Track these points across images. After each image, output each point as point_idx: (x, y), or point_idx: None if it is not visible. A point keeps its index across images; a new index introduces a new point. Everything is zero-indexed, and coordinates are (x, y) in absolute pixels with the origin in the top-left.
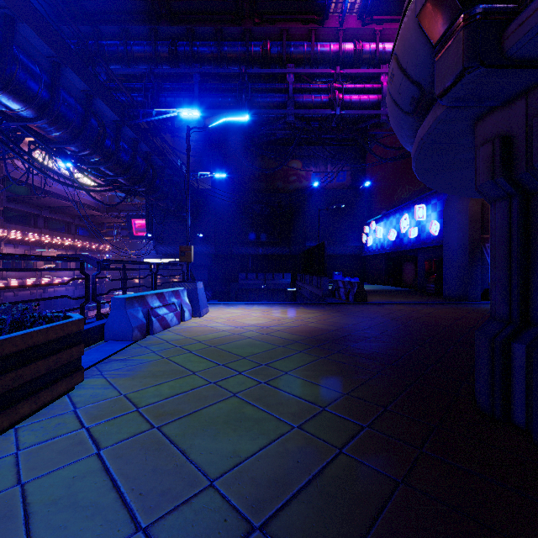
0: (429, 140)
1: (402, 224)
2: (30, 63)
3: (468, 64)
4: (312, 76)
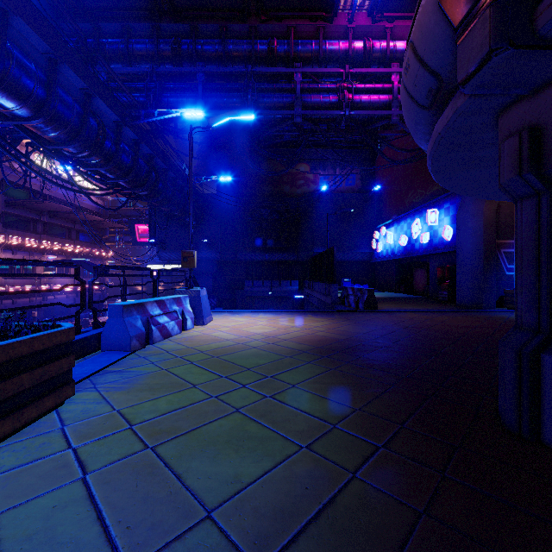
0: (448, 135)
1: (413, 229)
2: (25, 59)
3: (496, 45)
4: (320, 75)
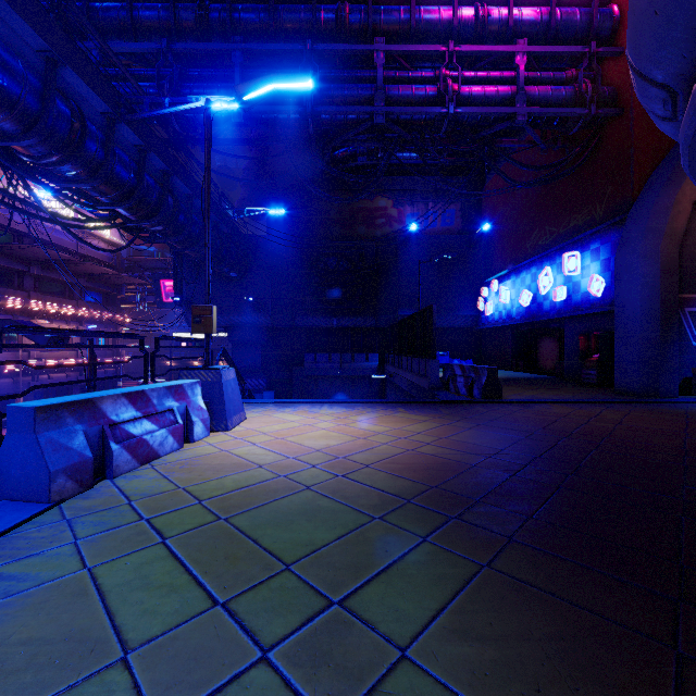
0: None
1: (541, 282)
2: None
3: None
4: (411, 58)
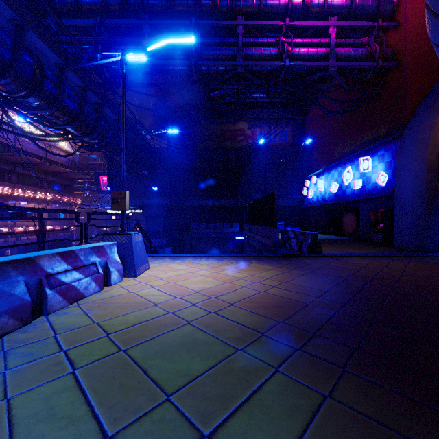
0: None
1: (344, 177)
2: None
3: None
4: (260, 30)
